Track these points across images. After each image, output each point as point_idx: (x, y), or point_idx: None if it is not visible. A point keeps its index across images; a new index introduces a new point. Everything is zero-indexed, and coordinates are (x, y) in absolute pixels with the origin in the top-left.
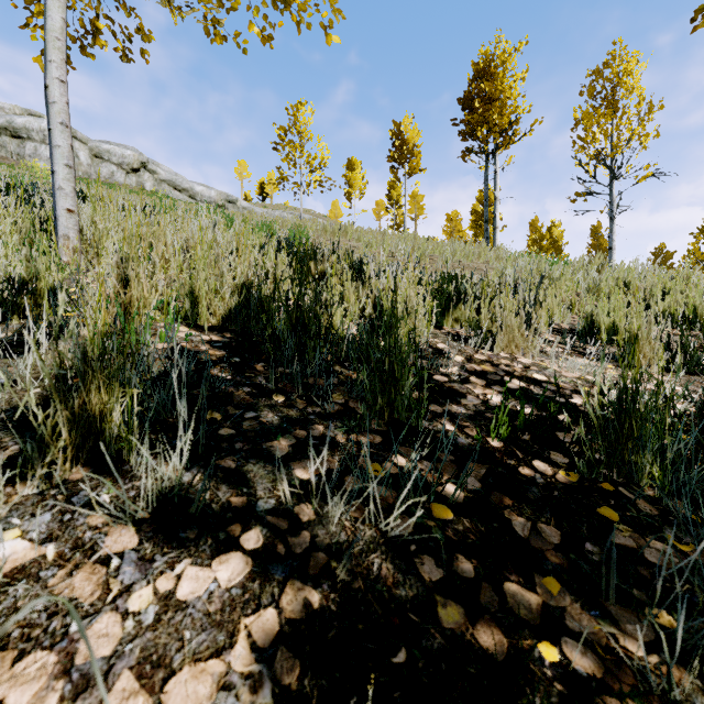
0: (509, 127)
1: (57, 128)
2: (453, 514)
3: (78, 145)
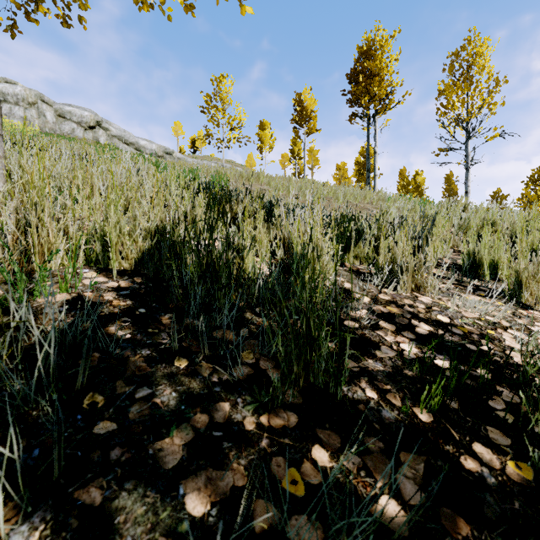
0: (386, 97)
1: None
2: None
3: (45, 107)
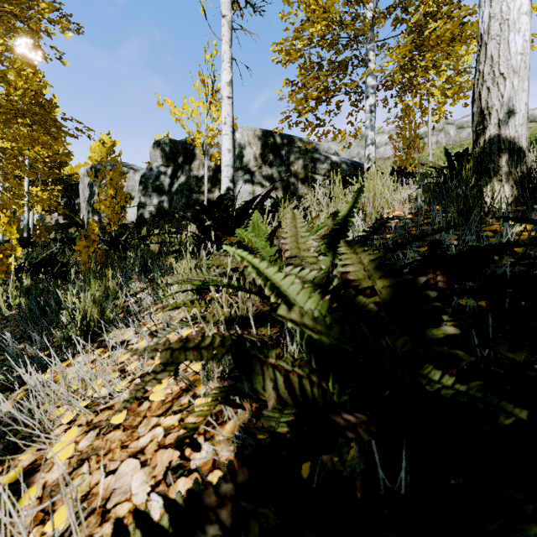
0: None
1: (429, 150)
2: None
3: (449, 127)
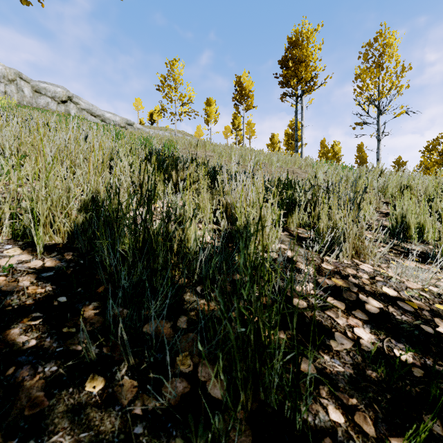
0: (311, 79)
1: None
2: None
3: (23, 83)
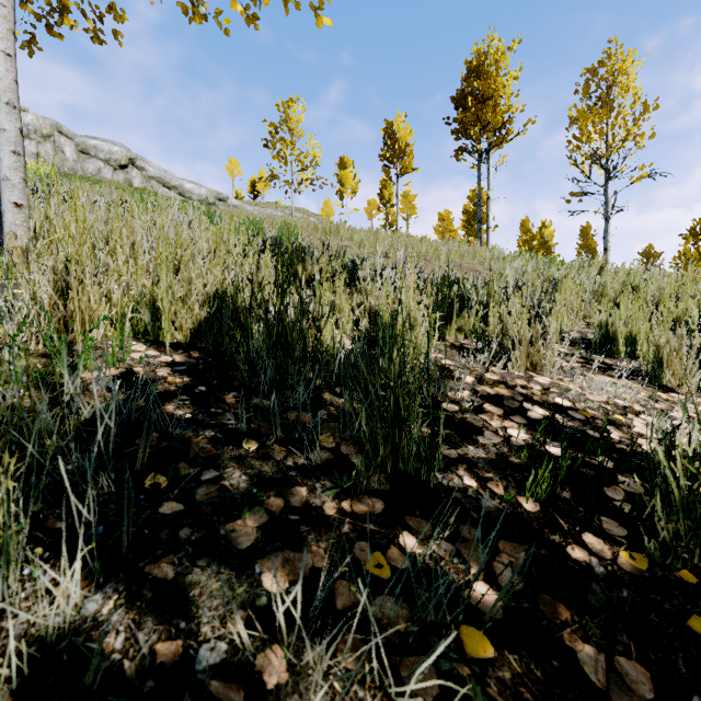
0: (502, 126)
1: (2, 108)
2: (493, 645)
3: (64, 140)
